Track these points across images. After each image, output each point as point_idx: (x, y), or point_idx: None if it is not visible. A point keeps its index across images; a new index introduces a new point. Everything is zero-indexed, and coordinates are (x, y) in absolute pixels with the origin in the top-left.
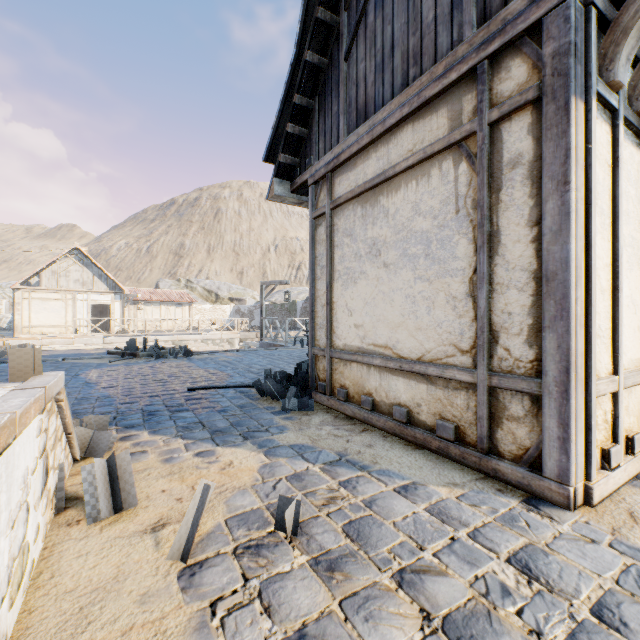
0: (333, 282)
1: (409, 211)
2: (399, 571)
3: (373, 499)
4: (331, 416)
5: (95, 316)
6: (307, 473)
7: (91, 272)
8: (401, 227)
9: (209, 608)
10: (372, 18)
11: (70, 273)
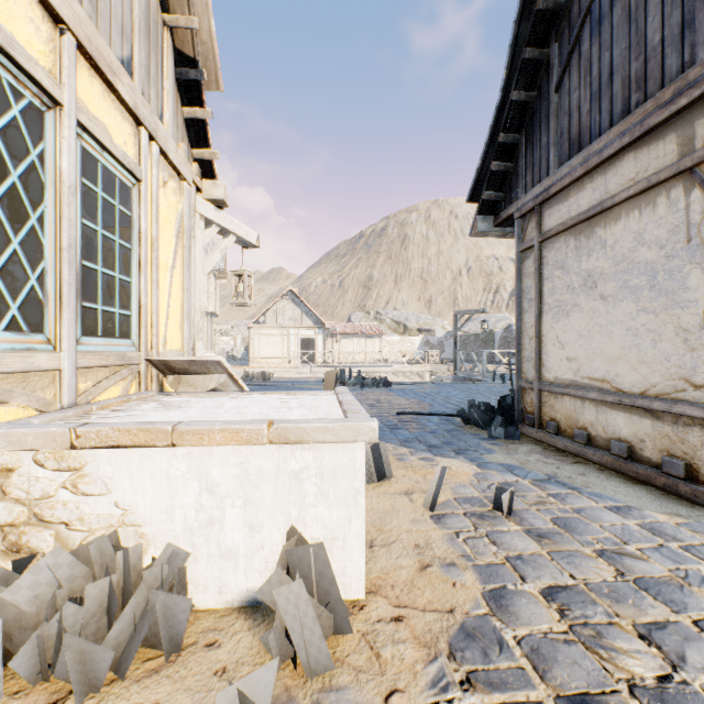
0: (542, 315)
1: (630, 242)
2: (600, 549)
3: (581, 509)
4: (539, 447)
5: (302, 349)
6: (517, 483)
7: (300, 310)
8: (621, 258)
9: (454, 533)
10: (587, 46)
11: (285, 312)
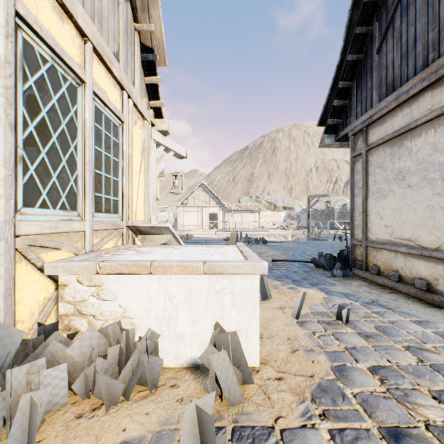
0: (367, 198)
1: (428, 149)
2: (407, 346)
3: (394, 321)
4: (366, 283)
5: (209, 220)
6: (351, 304)
7: (209, 196)
8: (421, 160)
9: (311, 333)
10: (398, 23)
11: (199, 197)
